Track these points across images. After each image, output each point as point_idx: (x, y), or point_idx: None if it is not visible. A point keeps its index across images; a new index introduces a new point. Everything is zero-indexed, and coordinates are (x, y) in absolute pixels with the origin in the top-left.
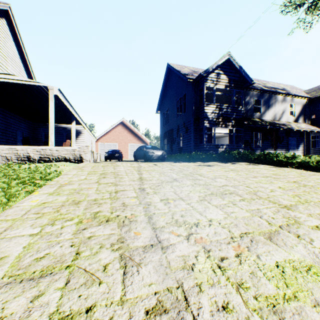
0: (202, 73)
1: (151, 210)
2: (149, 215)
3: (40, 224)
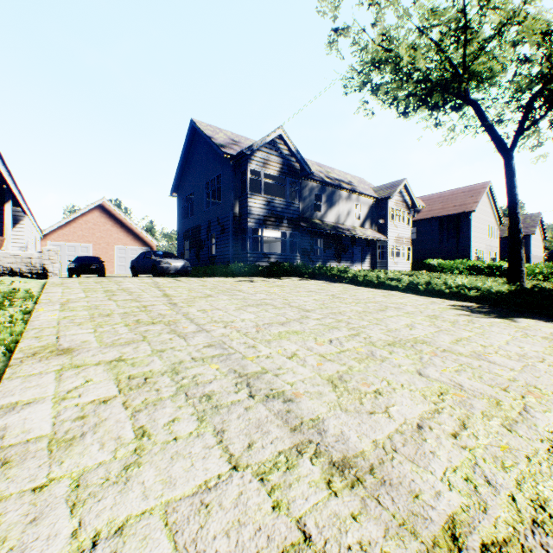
0: (245, 151)
1: (191, 317)
2: (190, 319)
3: (89, 328)
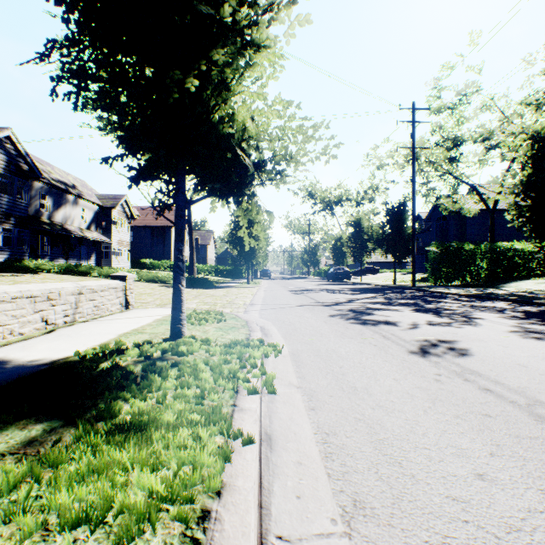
0: None
1: None
2: None
3: None
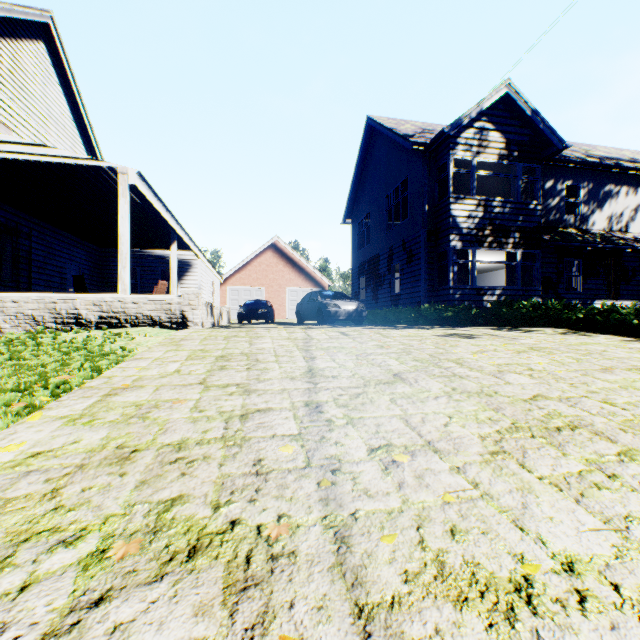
0: (447, 130)
1: (344, 499)
2: (337, 526)
3: None
